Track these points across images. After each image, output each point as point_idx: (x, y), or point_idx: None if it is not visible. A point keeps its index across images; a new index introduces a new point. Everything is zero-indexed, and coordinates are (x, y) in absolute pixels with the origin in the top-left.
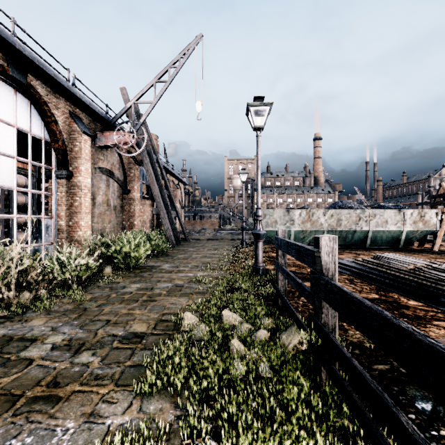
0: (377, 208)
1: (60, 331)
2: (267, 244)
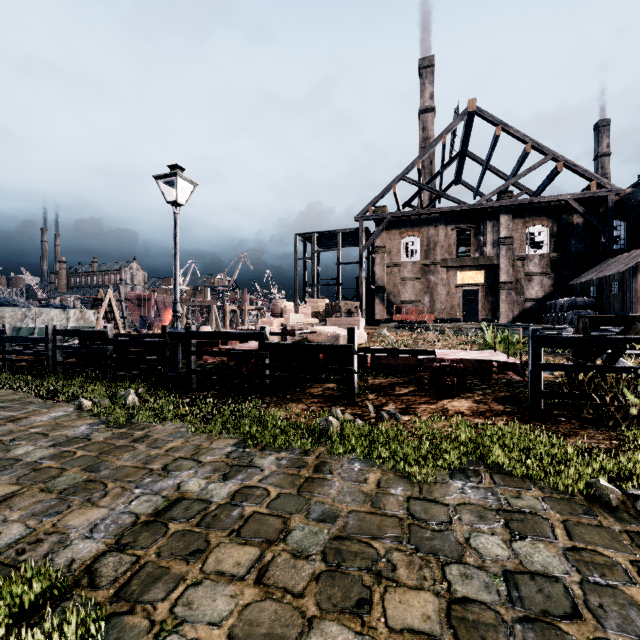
0: (46, 307)
1: None
2: None
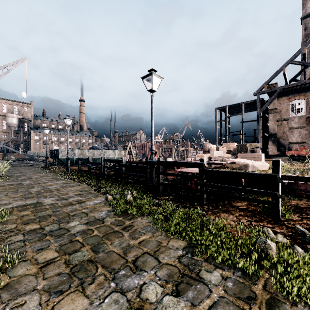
0: (108, 149)
1: (23, 182)
2: (61, 165)
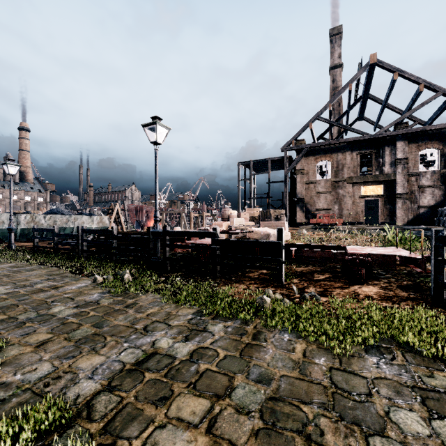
0: (80, 215)
1: None
2: None
